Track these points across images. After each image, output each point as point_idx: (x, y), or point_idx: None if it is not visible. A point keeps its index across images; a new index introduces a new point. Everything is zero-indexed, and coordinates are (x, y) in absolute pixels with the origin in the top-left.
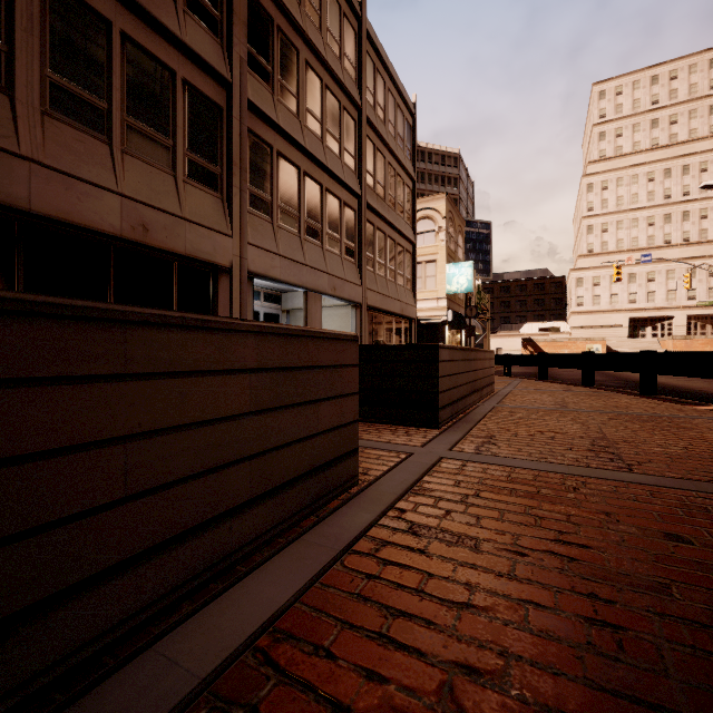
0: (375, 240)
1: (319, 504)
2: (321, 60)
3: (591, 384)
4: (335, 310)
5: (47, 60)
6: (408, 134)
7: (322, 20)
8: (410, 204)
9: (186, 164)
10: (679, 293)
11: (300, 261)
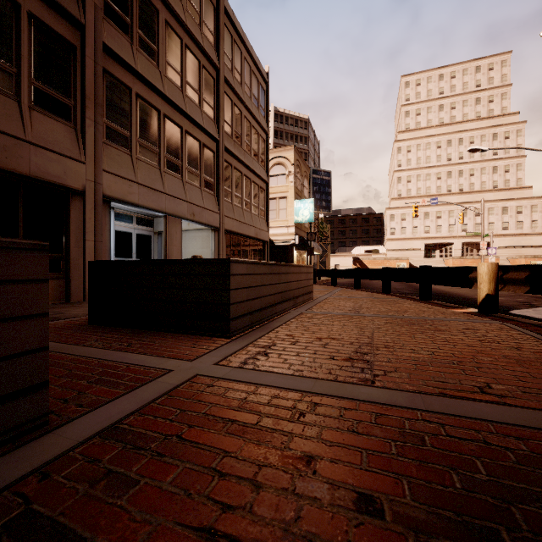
0: (233, 177)
1: None
2: (181, 23)
3: (388, 292)
4: (198, 232)
5: None
6: (262, 96)
7: None
8: (264, 151)
9: (33, 92)
10: (456, 227)
11: (159, 189)
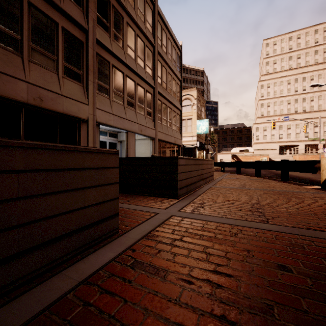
0: (162, 108)
1: (85, 247)
2: (134, 22)
3: (259, 176)
4: (143, 141)
5: None
6: (178, 59)
7: (135, 3)
8: (179, 92)
9: (64, 68)
10: (301, 134)
11: (123, 117)
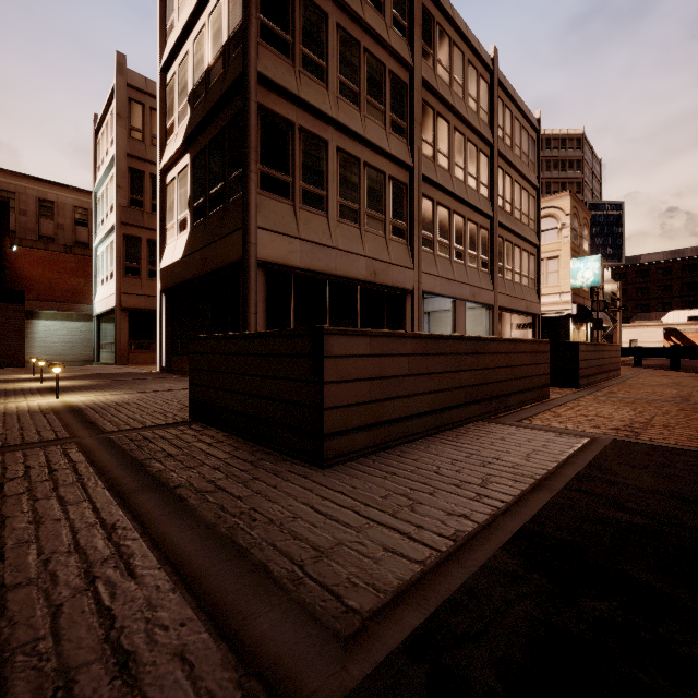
0: (504, 250)
1: (540, 399)
2: (464, 121)
3: None
4: (470, 311)
5: (338, 193)
6: (532, 148)
7: (464, 90)
8: (534, 211)
9: (390, 228)
10: None
11: (451, 278)
